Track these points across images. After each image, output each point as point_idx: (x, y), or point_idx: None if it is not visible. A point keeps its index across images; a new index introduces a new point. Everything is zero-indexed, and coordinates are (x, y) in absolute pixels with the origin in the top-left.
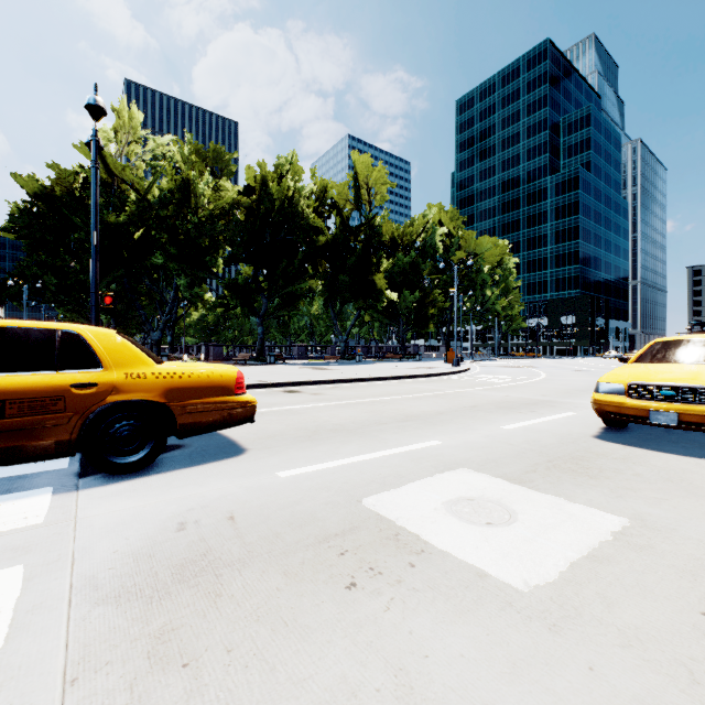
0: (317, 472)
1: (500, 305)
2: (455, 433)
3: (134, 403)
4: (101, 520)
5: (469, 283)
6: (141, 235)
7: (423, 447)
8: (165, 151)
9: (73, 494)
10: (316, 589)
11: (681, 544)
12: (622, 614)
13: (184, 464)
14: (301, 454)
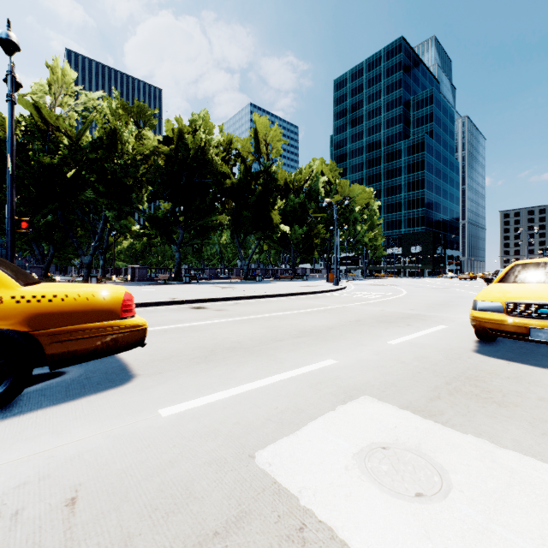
0: (207, 406)
1: (368, 237)
2: (347, 350)
3: None
4: None
5: (344, 220)
6: (73, 174)
7: (319, 368)
8: (95, 104)
9: None
10: None
11: None
12: None
13: (55, 399)
14: (193, 380)
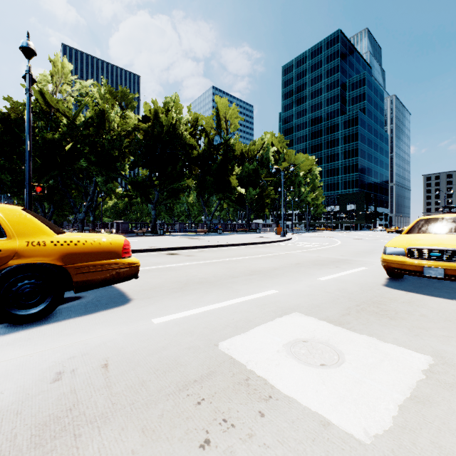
0: (184, 318)
1: (310, 197)
2: (287, 284)
3: (35, 266)
4: None
5: (291, 183)
6: (70, 147)
7: (265, 295)
8: (88, 90)
9: None
10: (171, 451)
11: None
12: None
13: (79, 313)
14: (173, 302)
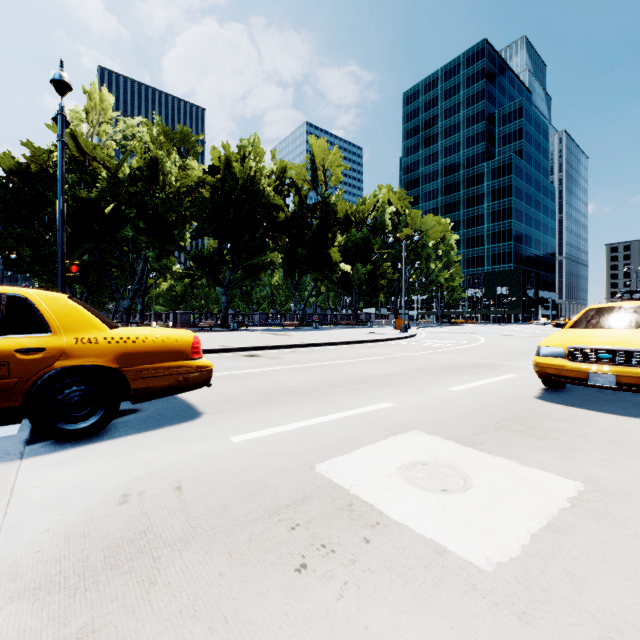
0: (271, 436)
1: (443, 277)
2: (406, 395)
3: (85, 368)
4: (39, 493)
5: (415, 257)
6: (111, 209)
7: (376, 409)
8: (135, 132)
9: (15, 463)
10: (263, 573)
11: (639, 510)
12: (595, 596)
13: (138, 429)
14: (256, 417)
